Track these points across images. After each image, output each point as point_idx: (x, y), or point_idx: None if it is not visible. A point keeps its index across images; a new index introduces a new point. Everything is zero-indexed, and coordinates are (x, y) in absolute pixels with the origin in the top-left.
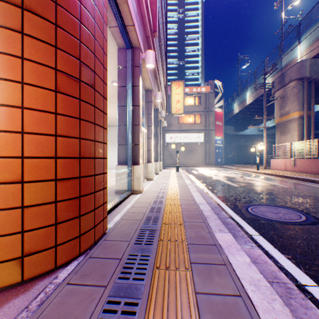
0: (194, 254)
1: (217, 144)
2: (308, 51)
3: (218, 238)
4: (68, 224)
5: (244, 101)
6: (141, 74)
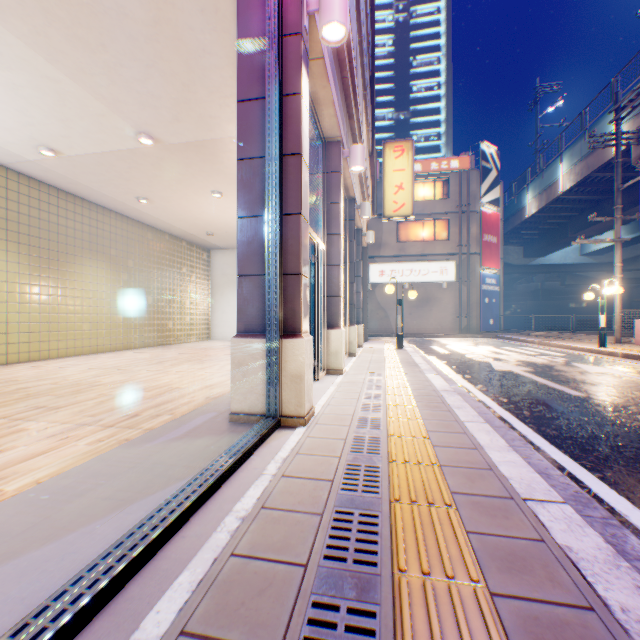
0: None
1: (485, 286)
2: None
3: None
4: None
5: (552, 187)
6: (306, 62)
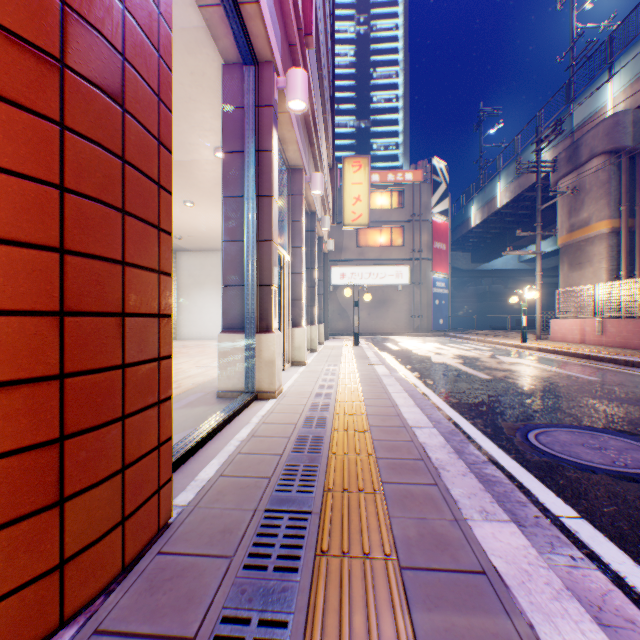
0: (426, 618)
1: (436, 289)
2: (629, 94)
3: (486, 544)
4: (8, 537)
5: (492, 201)
6: (276, 124)
